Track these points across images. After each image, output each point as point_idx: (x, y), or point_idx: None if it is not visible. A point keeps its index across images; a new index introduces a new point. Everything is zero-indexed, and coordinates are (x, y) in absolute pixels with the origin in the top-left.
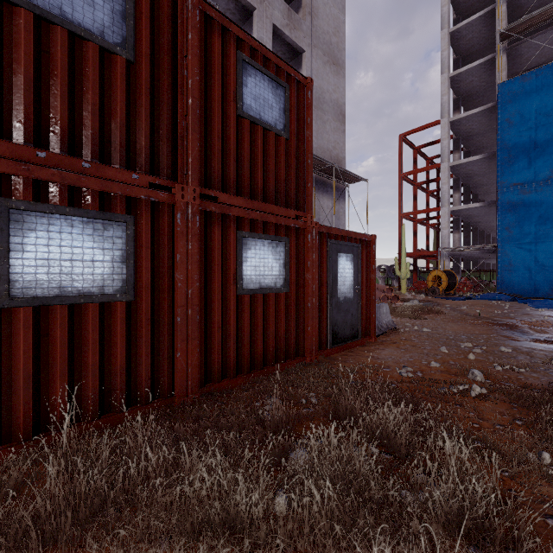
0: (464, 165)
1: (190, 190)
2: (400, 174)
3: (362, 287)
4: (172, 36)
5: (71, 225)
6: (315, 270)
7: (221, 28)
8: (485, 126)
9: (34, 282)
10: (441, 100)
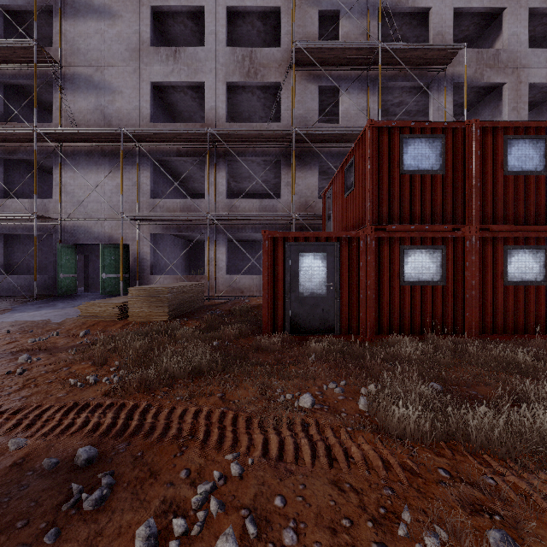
0: None
1: (473, 228)
2: None
3: None
4: (463, 151)
5: (421, 253)
6: None
7: (492, 129)
8: None
9: (410, 276)
10: None
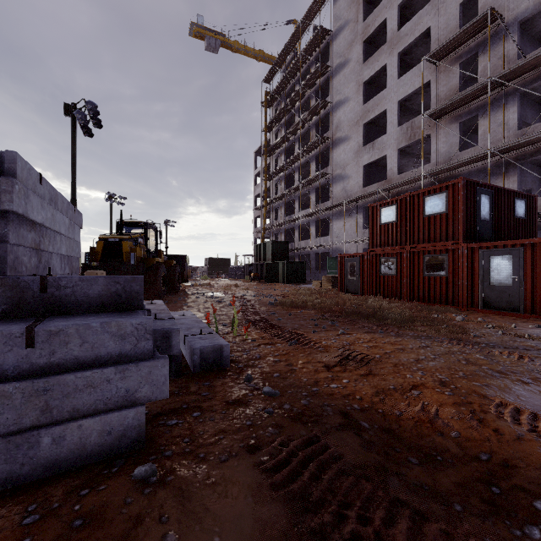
0: None
1: (407, 247)
2: None
3: (527, 277)
4: (405, 209)
5: (387, 260)
6: (464, 267)
7: (418, 194)
8: None
9: (383, 271)
10: None
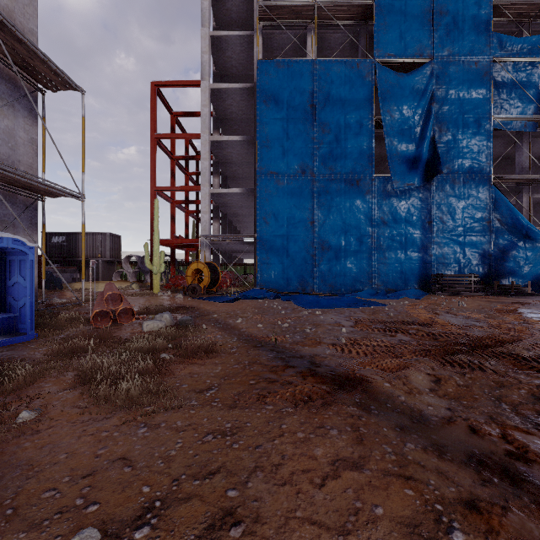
0: (225, 144)
1: None
2: (153, 135)
3: None
4: None
5: None
6: None
7: None
8: (242, 112)
9: None
10: (202, 58)
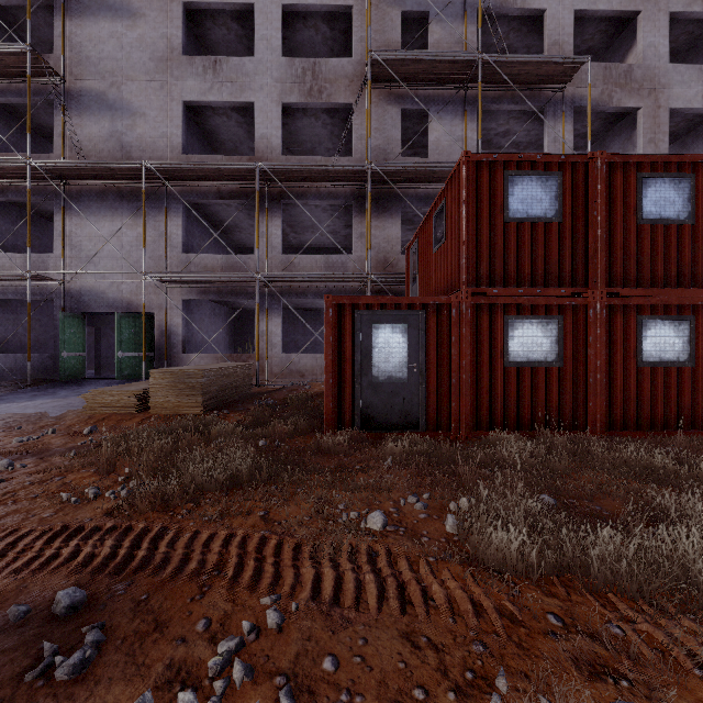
0: None
1: (598, 293)
2: None
3: None
4: (585, 192)
5: (531, 324)
6: None
7: (622, 164)
8: None
9: (517, 354)
10: None
